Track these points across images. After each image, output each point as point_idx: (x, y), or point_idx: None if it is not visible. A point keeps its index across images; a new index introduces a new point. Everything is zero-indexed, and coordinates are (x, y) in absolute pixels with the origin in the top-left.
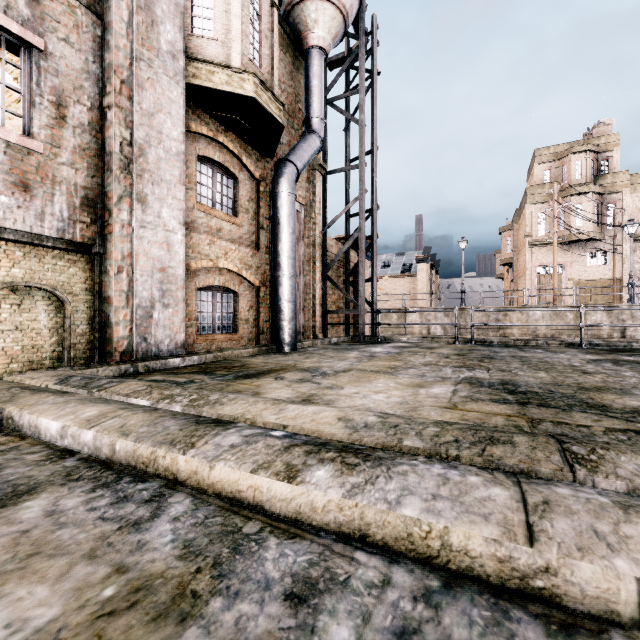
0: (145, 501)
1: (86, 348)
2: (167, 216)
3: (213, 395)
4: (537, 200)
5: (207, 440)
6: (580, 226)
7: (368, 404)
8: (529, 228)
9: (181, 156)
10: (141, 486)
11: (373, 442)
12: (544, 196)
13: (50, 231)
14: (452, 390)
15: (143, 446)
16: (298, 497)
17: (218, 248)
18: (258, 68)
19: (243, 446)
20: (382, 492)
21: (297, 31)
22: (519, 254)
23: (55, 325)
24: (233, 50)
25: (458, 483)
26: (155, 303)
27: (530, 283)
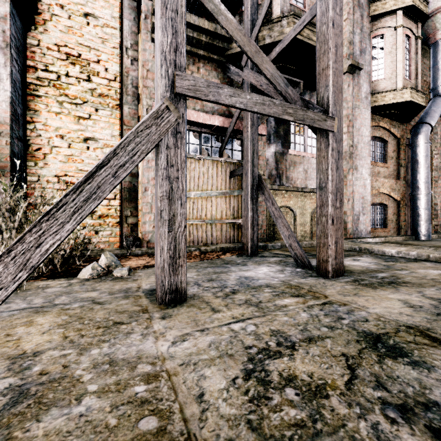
0: None
1: None
2: (364, 173)
3: None
4: None
5: None
6: None
7: None
8: None
9: (369, 143)
10: None
11: None
12: None
13: None
14: None
15: None
16: None
17: (379, 182)
18: (409, 80)
19: None
20: None
21: (425, 34)
22: None
23: None
24: (396, 80)
25: None
26: (360, 213)
27: None
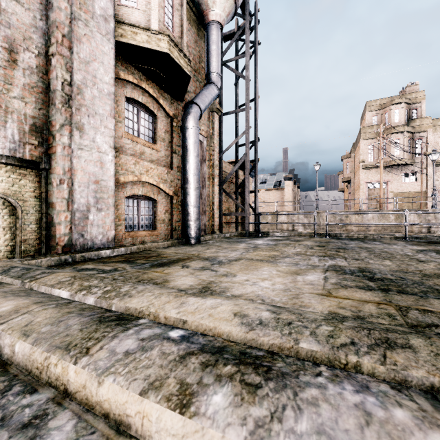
0: (22, 426)
1: (35, 243)
2: (100, 141)
3: (124, 287)
4: (368, 137)
5: (103, 344)
6: (398, 155)
7: (257, 291)
8: (362, 156)
9: (111, 96)
10: (27, 400)
11: (269, 342)
12: (373, 134)
13: (3, 150)
14: (323, 277)
15: (38, 350)
16: (191, 435)
17: (141, 167)
18: (171, 32)
19: (137, 354)
20: (293, 437)
21: (200, 10)
22: (355, 174)
23: (8, 225)
24: (152, 17)
25: (384, 423)
26: (90, 208)
27: (363, 194)
